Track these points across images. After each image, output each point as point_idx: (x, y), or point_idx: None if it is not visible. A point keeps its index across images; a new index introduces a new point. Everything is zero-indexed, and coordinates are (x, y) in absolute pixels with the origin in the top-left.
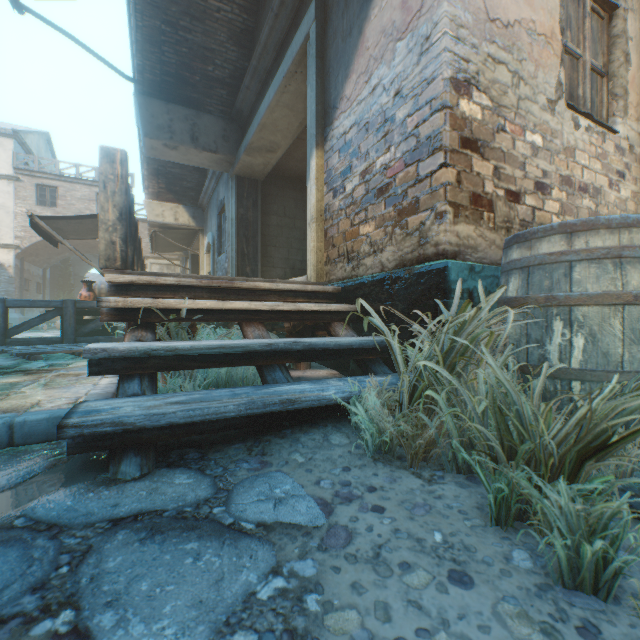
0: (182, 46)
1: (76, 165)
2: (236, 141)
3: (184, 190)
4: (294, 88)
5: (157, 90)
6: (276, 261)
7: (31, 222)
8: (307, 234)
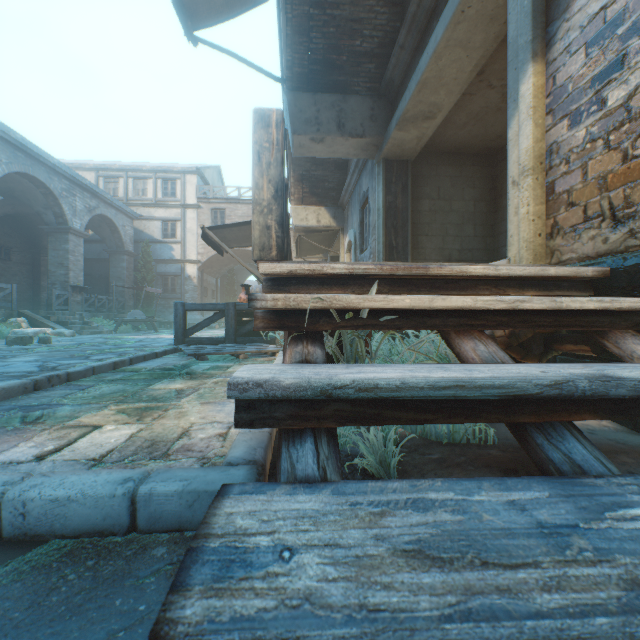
0: (329, 26)
1: (238, 188)
2: (384, 119)
3: (325, 191)
4: (474, 10)
5: (304, 83)
6: (428, 252)
7: (203, 234)
8: (508, 198)
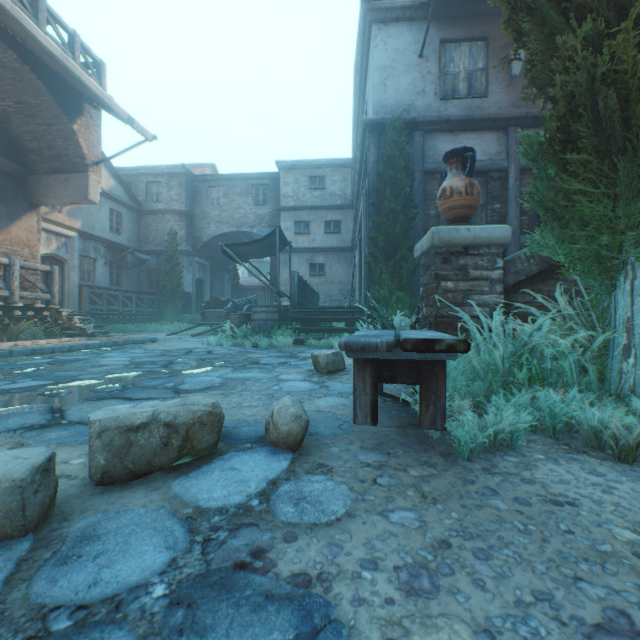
0: None
1: None
2: None
3: None
4: None
5: None
6: None
7: None
8: None
